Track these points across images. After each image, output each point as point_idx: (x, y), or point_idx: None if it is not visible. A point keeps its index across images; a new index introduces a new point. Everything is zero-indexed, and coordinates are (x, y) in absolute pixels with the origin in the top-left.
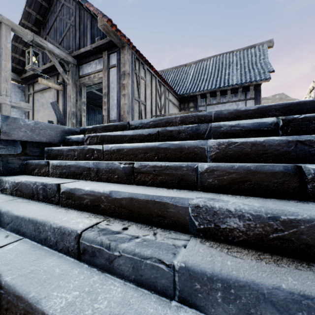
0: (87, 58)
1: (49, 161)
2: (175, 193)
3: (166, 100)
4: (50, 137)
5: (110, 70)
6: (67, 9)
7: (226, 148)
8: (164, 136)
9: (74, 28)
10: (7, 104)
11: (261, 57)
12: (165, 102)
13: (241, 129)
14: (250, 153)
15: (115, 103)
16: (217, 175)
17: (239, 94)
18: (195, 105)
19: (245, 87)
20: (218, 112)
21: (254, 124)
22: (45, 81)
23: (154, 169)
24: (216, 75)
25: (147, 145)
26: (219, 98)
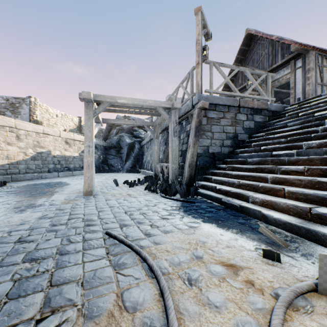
0: (276, 69)
1: (286, 114)
2: None
3: None
4: (280, 109)
5: (295, 71)
6: (261, 45)
7: None
8: None
9: (267, 55)
10: (270, 99)
11: None
12: None
13: None
14: None
15: (300, 91)
16: None
17: None
18: None
19: None
20: None
21: None
22: (250, 92)
23: None
24: None
25: None
26: None
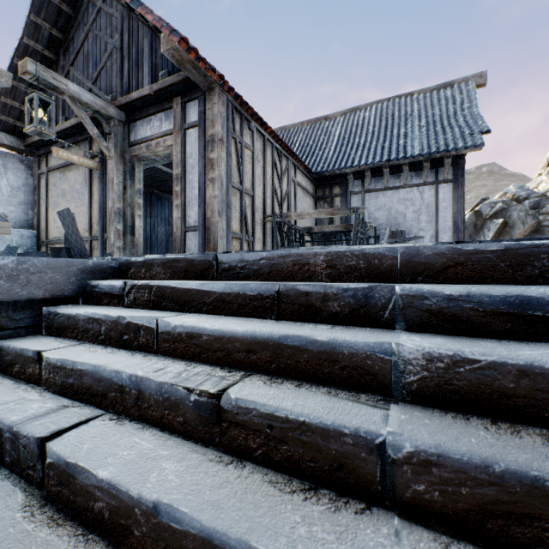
0: (145, 110)
1: (42, 353)
2: (327, 531)
3: (290, 183)
4: (54, 285)
5: (186, 133)
6: (107, 18)
7: (447, 370)
8: (292, 302)
9: (120, 53)
10: None
11: (464, 104)
12: (289, 188)
13: (475, 308)
14: (514, 393)
15: (197, 194)
16: (440, 478)
17: (425, 172)
18: (344, 191)
19: (436, 159)
20: (412, 250)
21: (509, 299)
22: (64, 153)
23: (269, 421)
24: (382, 136)
25: (253, 334)
26: (387, 180)
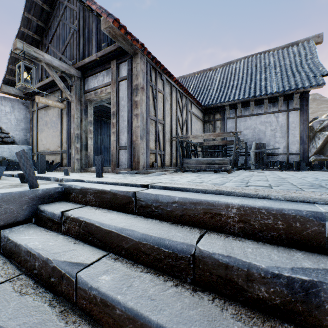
0: (93, 69)
1: None
2: None
3: (188, 113)
4: (8, 214)
5: (119, 84)
6: (70, 12)
7: None
8: (209, 271)
9: (78, 33)
10: None
11: (307, 56)
12: (187, 116)
13: None
14: None
15: (126, 124)
16: None
17: (280, 103)
18: (223, 116)
19: (288, 95)
20: None
21: None
22: (43, 99)
23: None
24: (249, 80)
25: None
26: (253, 109)
